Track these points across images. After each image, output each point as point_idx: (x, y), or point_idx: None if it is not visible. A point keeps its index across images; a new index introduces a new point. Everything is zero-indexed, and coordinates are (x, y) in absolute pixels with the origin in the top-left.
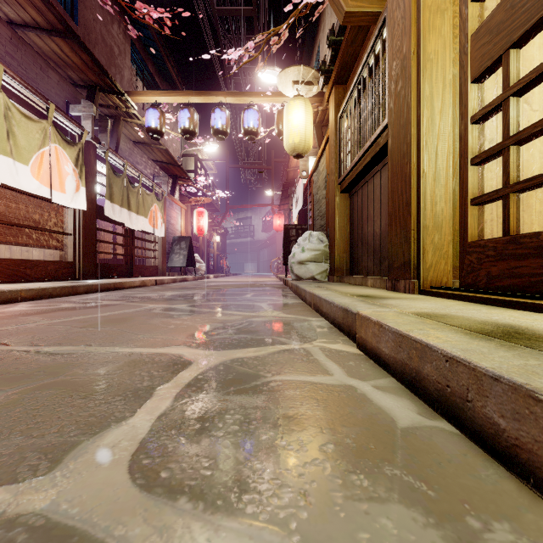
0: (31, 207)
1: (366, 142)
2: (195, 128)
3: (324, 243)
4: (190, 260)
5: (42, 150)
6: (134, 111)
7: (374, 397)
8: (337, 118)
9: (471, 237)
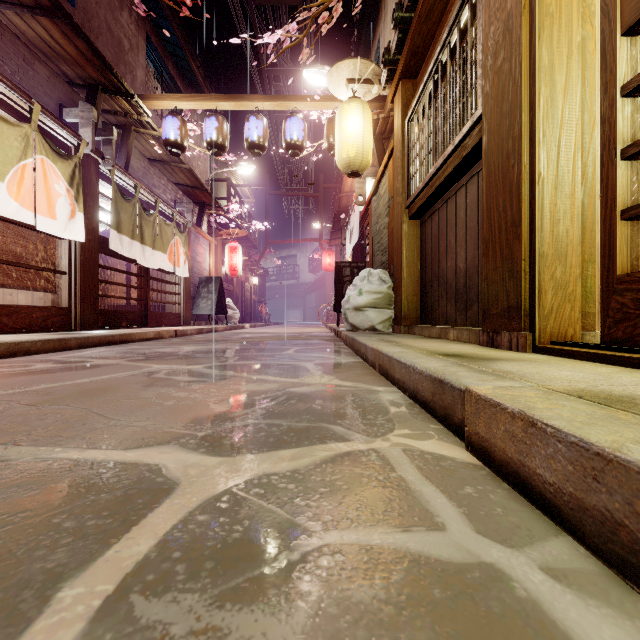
0: (11, 237)
1: (446, 148)
2: (225, 141)
3: (387, 284)
4: (220, 306)
5: (24, 163)
6: (148, 119)
7: (566, 617)
8: (404, 122)
9: (621, 269)
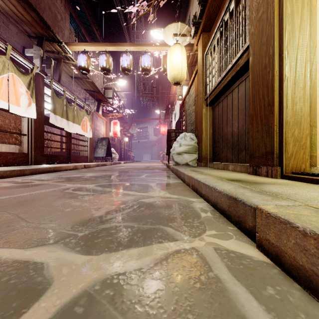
0: None
1: (227, 66)
2: (110, 67)
3: (194, 141)
4: (108, 152)
5: (2, 76)
6: (70, 55)
7: None
8: (203, 55)
9: None
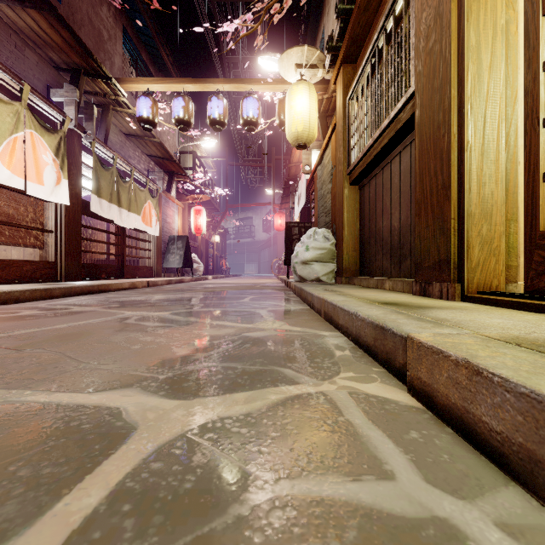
0: (4, 200)
1: (382, 122)
2: (190, 118)
3: (330, 241)
4: (187, 261)
5: (15, 136)
6: (124, 99)
7: None
8: (345, 101)
9: (543, 226)
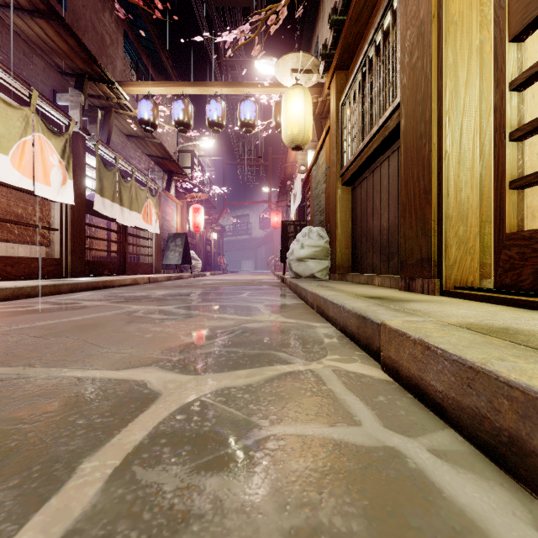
0: (13, 200)
1: (372, 128)
2: (190, 120)
3: (324, 239)
4: (186, 258)
5: (24, 139)
6: (126, 102)
7: (441, 479)
8: (338, 105)
9: (509, 228)
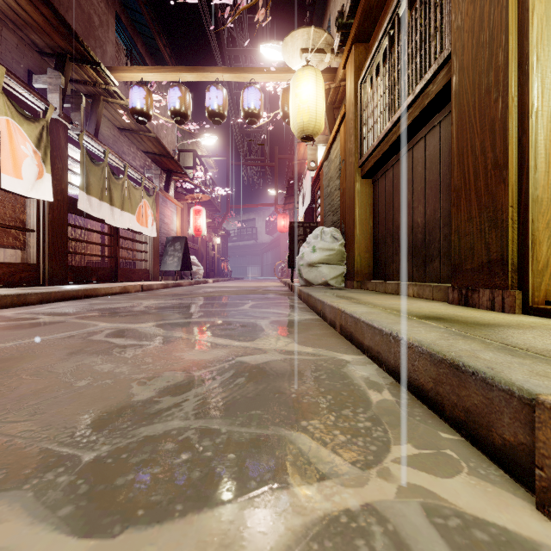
0: None
1: (404, 100)
2: (187, 109)
3: (339, 242)
4: (186, 263)
5: None
6: (115, 88)
7: None
8: (357, 84)
9: None
